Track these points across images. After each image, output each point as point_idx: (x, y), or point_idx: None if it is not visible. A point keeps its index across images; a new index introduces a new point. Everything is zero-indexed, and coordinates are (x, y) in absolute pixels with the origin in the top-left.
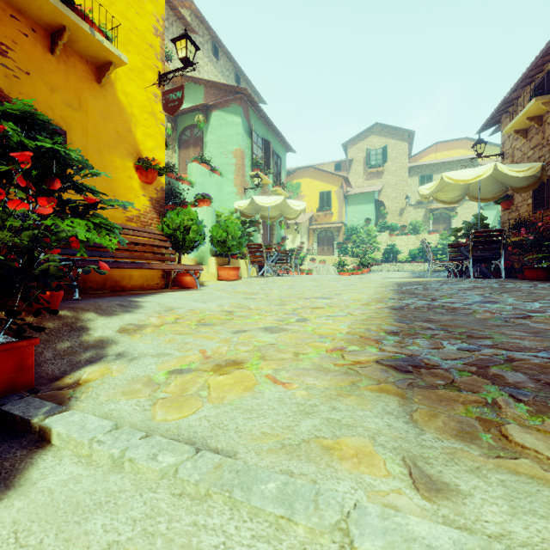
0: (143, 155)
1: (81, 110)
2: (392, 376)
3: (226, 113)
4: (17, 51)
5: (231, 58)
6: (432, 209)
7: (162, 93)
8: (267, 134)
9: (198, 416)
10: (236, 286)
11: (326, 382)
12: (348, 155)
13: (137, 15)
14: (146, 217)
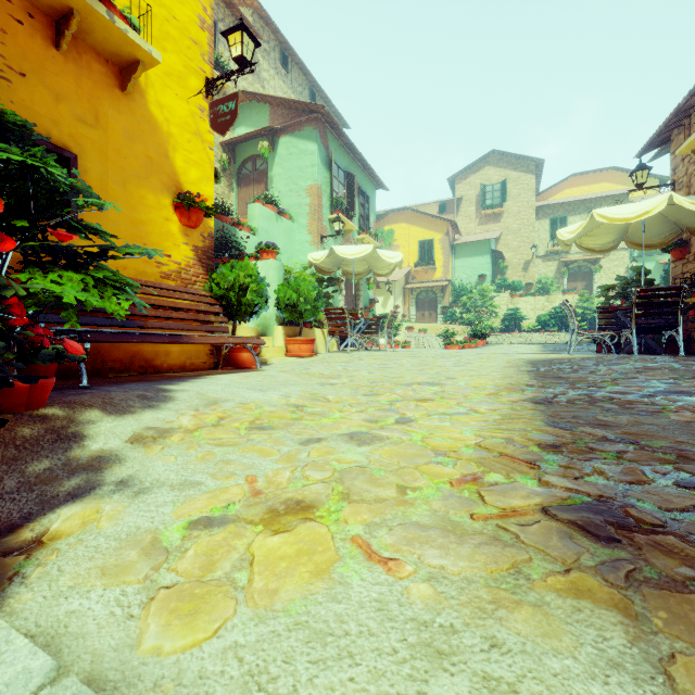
0: (185, 190)
1: (98, 127)
2: (587, 553)
3: (298, 138)
4: (7, 44)
5: (305, 70)
6: (568, 261)
7: (210, 104)
8: (351, 166)
9: (223, 644)
10: (310, 365)
11: (464, 564)
12: (456, 192)
13: (176, 1)
14: (189, 273)
